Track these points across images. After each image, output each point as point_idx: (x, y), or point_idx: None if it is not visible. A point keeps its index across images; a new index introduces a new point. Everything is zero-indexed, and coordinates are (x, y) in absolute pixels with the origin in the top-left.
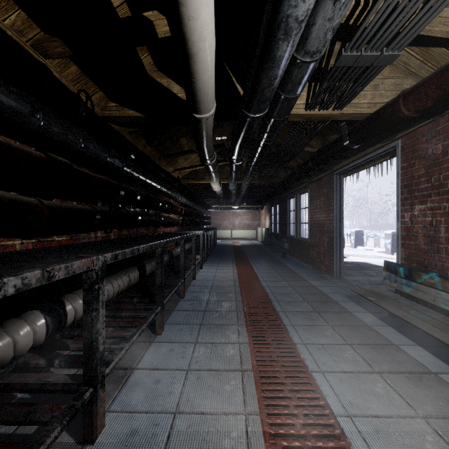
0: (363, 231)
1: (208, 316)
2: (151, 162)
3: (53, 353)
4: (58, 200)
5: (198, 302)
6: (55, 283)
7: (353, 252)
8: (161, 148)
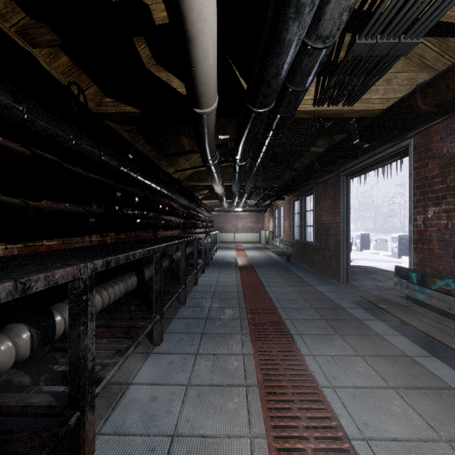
0: (368, 234)
1: (209, 325)
2: (150, 162)
3: (42, 366)
4: (48, 202)
5: (199, 309)
6: (44, 291)
7: (359, 256)
8: (161, 148)
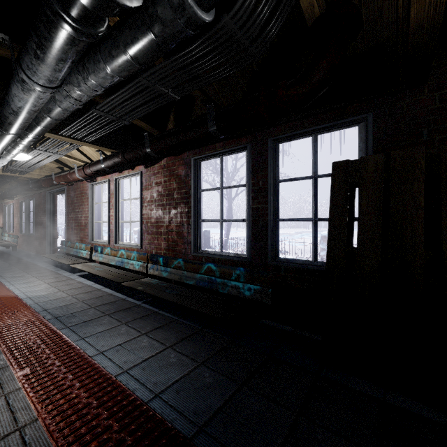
0: None
1: None
2: None
3: None
4: None
5: None
6: None
7: None
8: None
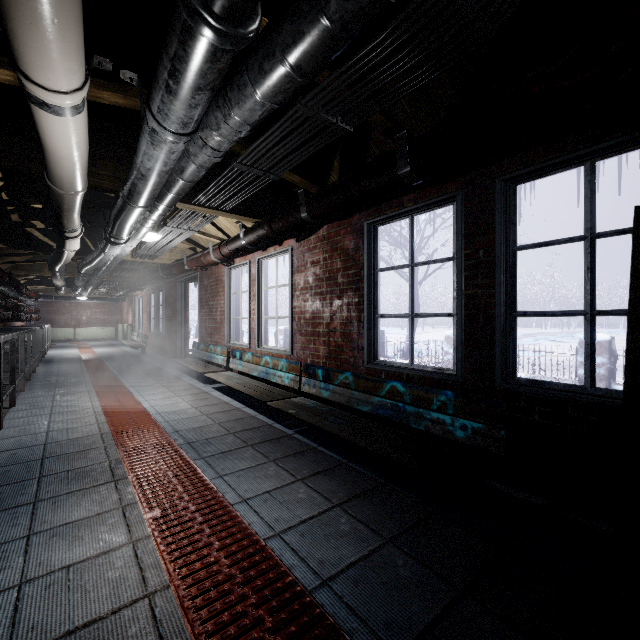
0: None
1: (60, 384)
2: None
3: None
4: None
5: (47, 381)
6: None
7: None
8: None
